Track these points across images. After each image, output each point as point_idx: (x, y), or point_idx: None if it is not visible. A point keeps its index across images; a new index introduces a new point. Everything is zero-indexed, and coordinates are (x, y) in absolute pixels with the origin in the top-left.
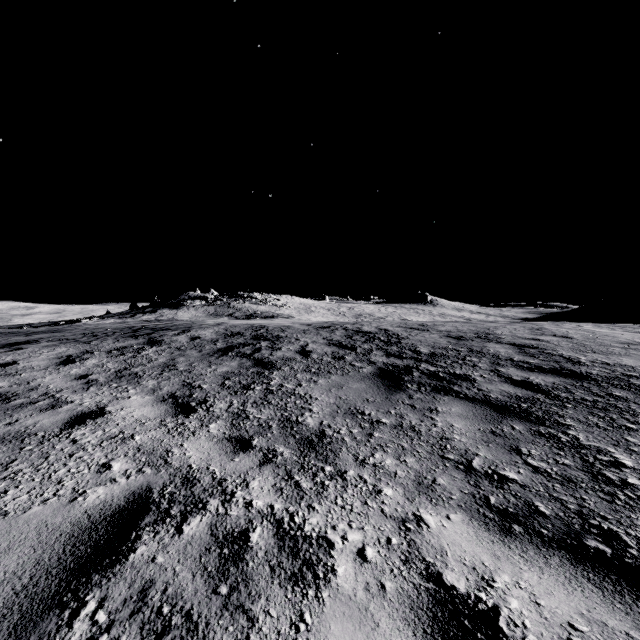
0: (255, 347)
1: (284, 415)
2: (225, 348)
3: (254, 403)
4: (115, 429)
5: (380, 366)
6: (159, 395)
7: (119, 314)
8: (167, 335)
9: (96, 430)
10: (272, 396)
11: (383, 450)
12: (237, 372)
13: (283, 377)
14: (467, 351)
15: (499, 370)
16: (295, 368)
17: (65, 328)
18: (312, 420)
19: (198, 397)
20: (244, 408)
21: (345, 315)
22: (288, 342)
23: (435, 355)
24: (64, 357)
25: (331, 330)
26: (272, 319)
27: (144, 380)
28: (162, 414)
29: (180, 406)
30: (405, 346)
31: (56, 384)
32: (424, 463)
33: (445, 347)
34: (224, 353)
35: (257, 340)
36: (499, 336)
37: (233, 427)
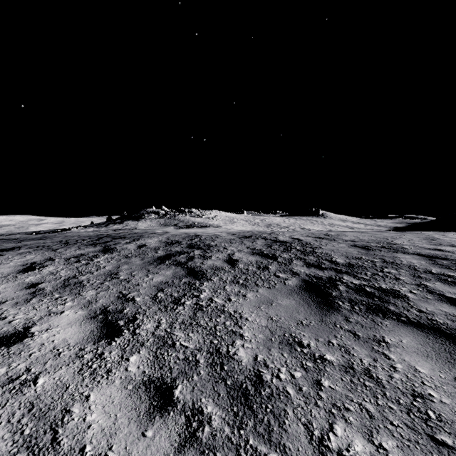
0: (189, 255)
1: (213, 343)
2: (164, 256)
3: (182, 323)
4: (23, 364)
5: (304, 278)
6: (92, 309)
7: (97, 224)
8: (120, 243)
9: (1, 366)
10: (201, 314)
11: (343, 418)
12: (170, 282)
13: (212, 289)
14: (381, 262)
15: (426, 285)
16: (224, 279)
17: (53, 235)
18: (244, 353)
19: (128, 313)
20: (171, 331)
21: (259, 225)
22: (217, 251)
23: (352, 266)
24: (28, 264)
25: (253, 239)
26: (205, 228)
27: (85, 290)
28: (85, 338)
29: (107, 325)
30: (321, 256)
31: (5, 294)
32: (413, 454)
33: (358, 257)
34: (162, 261)
35: (191, 248)
36: (401, 246)
37: (155, 361)
